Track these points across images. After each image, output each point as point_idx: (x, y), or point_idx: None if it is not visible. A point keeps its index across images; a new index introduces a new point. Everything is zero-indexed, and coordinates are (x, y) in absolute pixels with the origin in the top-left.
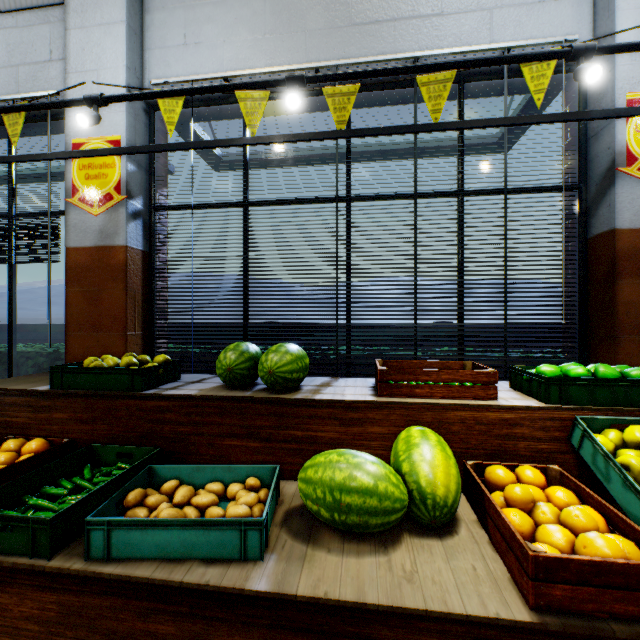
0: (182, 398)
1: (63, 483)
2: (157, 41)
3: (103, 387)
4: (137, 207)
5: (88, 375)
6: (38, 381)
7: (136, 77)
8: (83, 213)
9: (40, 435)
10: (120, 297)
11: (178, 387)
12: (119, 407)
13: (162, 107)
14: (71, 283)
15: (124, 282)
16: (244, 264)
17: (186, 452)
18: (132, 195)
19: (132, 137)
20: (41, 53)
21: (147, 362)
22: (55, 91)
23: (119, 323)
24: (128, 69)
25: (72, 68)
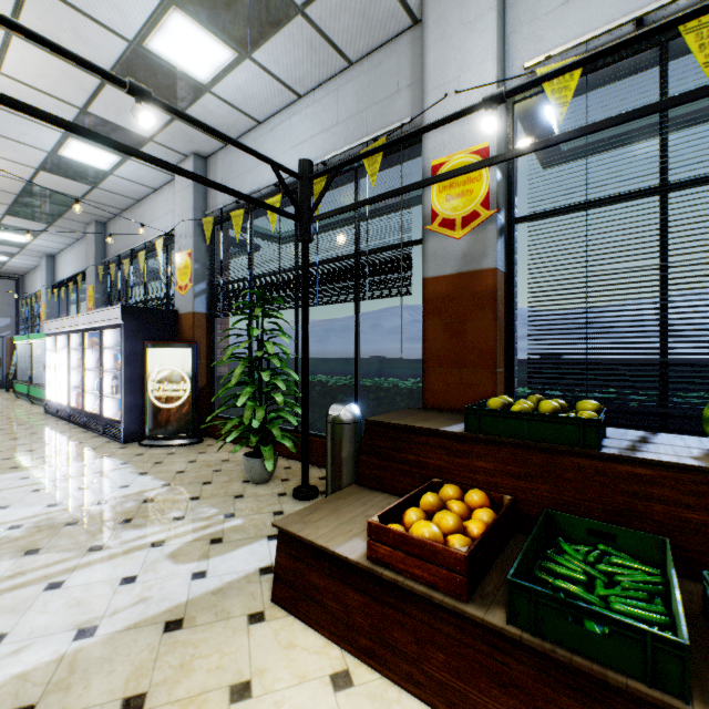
0: (676, 468)
1: (560, 561)
2: (523, 17)
3: (535, 437)
4: (501, 222)
5: (513, 421)
6: (427, 419)
7: (500, 69)
8: (442, 239)
9: (461, 483)
10: (487, 328)
11: (638, 448)
12: (564, 466)
13: (547, 89)
14: (429, 315)
15: (493, 311)
16: (663, 275)
17: (704, 552)
18: (498, 208)
19: (498, 140)
20: (388, 88)
21: (565, 408)
22: (408, 119)
23: (486, 358)
24: (496, 61)
25: (430, 86)
